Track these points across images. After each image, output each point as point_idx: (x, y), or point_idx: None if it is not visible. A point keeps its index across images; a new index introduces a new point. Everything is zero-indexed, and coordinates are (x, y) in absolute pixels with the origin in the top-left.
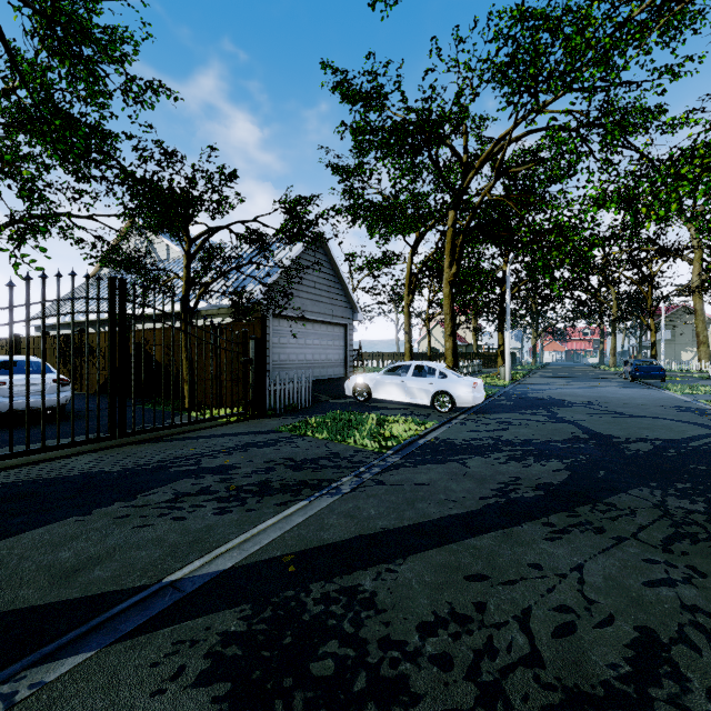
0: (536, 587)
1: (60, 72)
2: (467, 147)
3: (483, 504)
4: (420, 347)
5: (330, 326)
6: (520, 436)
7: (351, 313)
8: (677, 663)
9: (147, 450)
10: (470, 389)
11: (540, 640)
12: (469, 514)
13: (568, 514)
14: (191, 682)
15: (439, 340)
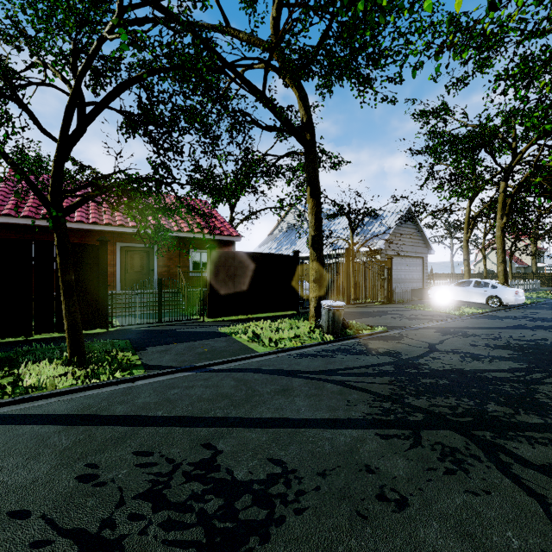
0: (517, 334)
1: (300, 161)
2: (515, 137)
3: (507, 326)
4: (475, 268)
5: (414, 258)
6: (541, 316)
7: (426, 250)
8: (548, 340)
9: (362, 309)
10: (512, 294)
11: (513, 337)
12: (500, 327)
13: (542, 329)
14: (433, 332)
15: (495, 263)
